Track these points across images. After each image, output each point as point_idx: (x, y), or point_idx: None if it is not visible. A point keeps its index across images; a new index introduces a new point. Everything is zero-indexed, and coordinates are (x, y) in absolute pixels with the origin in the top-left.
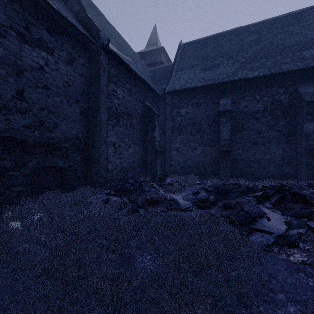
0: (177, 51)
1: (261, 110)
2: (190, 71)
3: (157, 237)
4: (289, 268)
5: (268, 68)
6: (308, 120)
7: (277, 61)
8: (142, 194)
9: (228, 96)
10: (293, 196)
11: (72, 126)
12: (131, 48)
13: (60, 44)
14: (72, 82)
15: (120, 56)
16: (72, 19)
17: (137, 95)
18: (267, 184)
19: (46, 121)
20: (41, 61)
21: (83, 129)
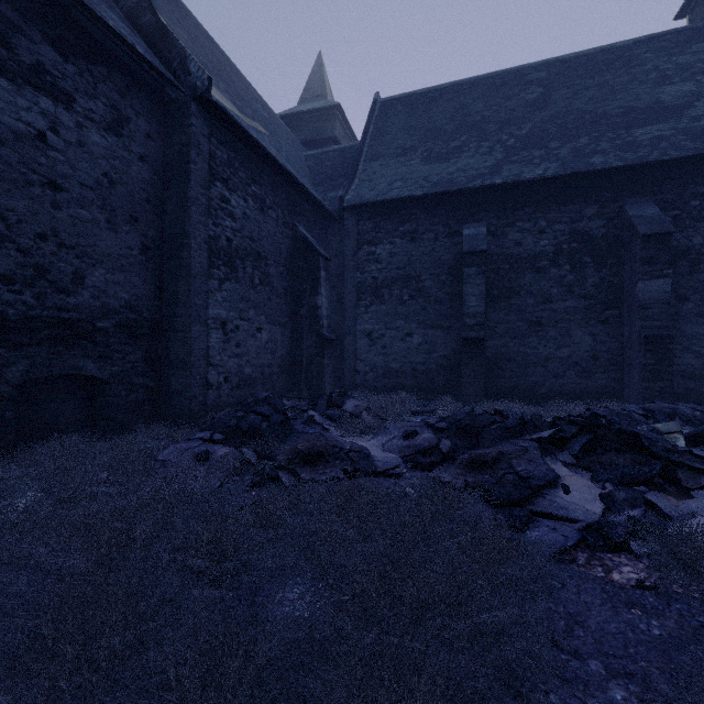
0: (370, 115)
1: (549, 251)
2: (399, 161)
3: (320, 541)
4: (611, 598)
5: (564, 162)
6: (646, 275)
7: (582, 146)
8: (288, 438)
9: (481, 219)
10: (617, 438)
11: (121, 281)
12: (264, 103)
13: (90, 83)
14: (121, 175)
15: (238, 120)
16: (121, 25)
17: (277, 211)
18: (561, 411)
19: (54, 266)
20: (41, 121)
21: (147, 287)
